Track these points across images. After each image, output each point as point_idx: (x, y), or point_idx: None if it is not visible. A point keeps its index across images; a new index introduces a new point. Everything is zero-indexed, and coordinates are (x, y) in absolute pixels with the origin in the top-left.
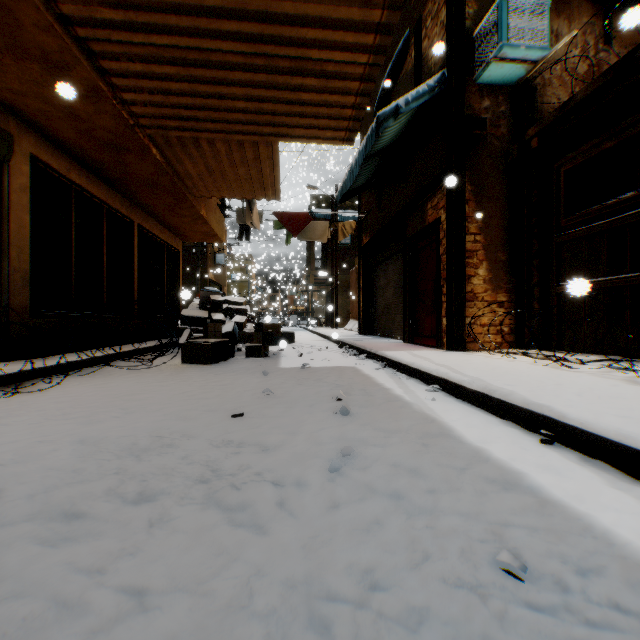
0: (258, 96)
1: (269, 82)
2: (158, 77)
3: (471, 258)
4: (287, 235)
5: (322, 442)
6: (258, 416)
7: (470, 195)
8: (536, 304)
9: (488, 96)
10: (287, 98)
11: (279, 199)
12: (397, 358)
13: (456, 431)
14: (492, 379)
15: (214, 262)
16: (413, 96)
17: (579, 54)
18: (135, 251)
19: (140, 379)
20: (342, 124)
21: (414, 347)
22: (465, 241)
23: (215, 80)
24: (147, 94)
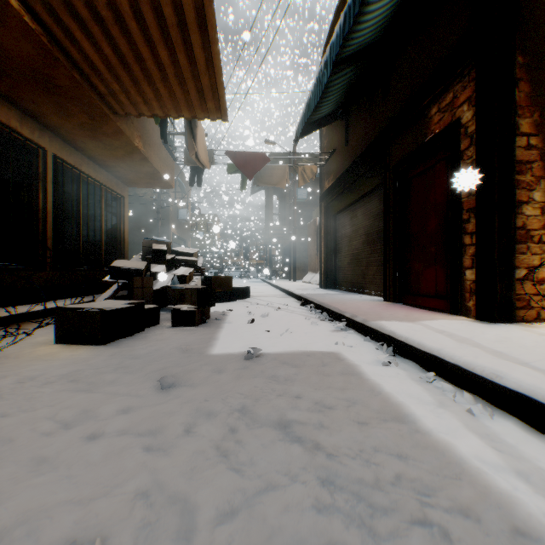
0: None
1: None
2: None
3: (521, 173)
4: (242, 180)
5: None
6: None
7: (520, 72)
8: None
9: None
10: None
11: (226, 118)
12: (426, 345)
13: None
14: None
15: (177, 217)
16: None
17: None
18: (49, 187)
19: None
20: None
21: (413, 311)
22: (513, 145)
23: None
24: None
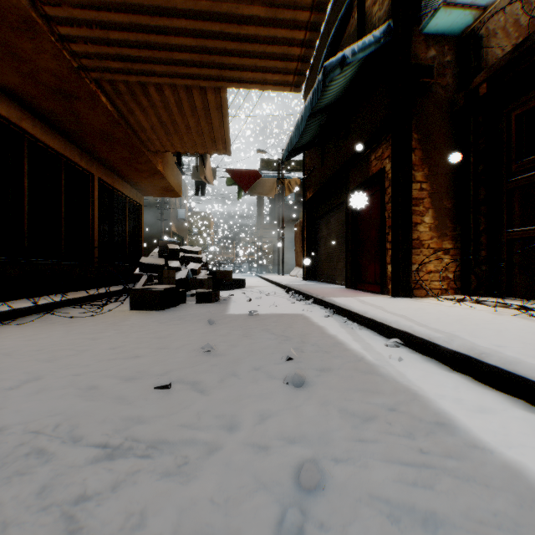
0: (203, 32)
1: (213, 12)
2: (94, 7)
3: (417, 206)
4: (238, 191)
5: (269, 444)
6: (189, 387)
7: (416, 143)
8: (483, 251)
9: (433, 46)
10: (233, 34)
11: (230, 153)
12: (346, 306)
13: (456, 420)
14: (468, 335)
15: (176, 217)
16: (359, 47)
17: (522, 6)
18: (95, 203)
19: (78, 329)
20: (290, 66)
21: (359, 293)
22: (411, 189)
23: (156, 10)
24: (86, 29)
